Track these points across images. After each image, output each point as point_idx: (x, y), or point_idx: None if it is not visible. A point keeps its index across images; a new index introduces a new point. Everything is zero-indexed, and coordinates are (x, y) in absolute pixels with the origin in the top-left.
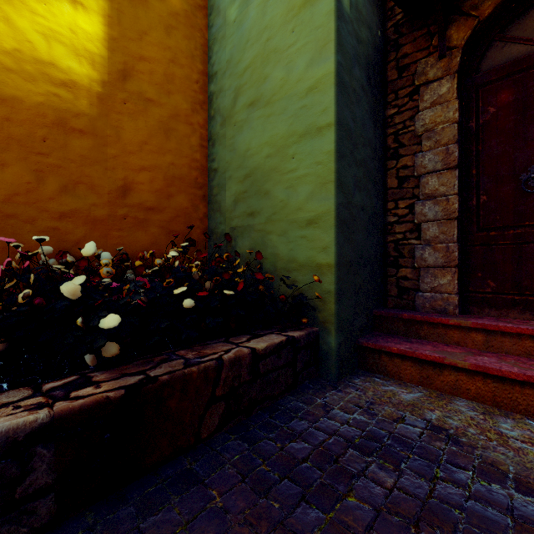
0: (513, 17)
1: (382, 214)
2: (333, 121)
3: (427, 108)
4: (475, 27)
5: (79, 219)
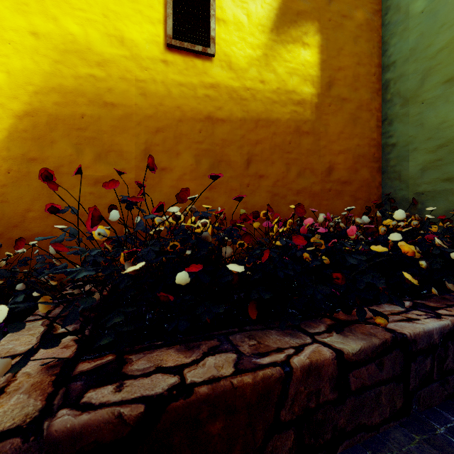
0: None
1: None
2: None
3: None
4: None
5: (306, 193)
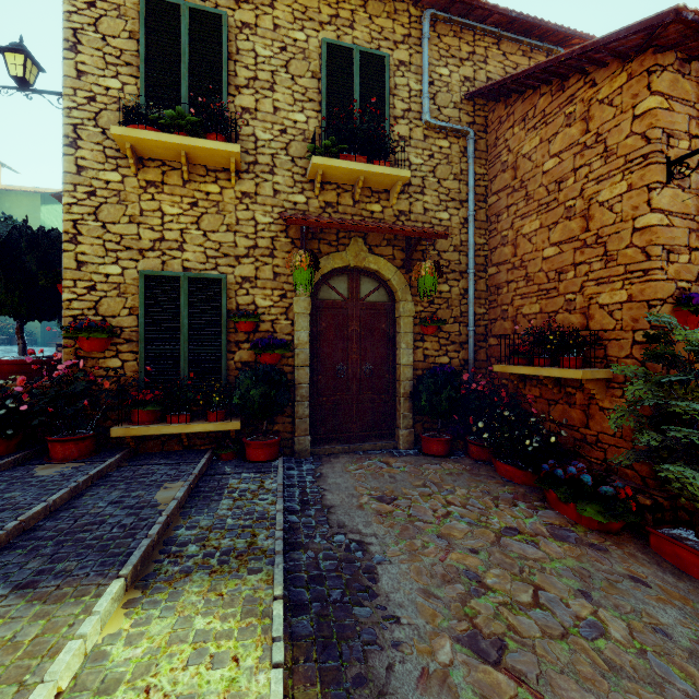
0: None
1: None
2: None
3: None
4: None
5: None
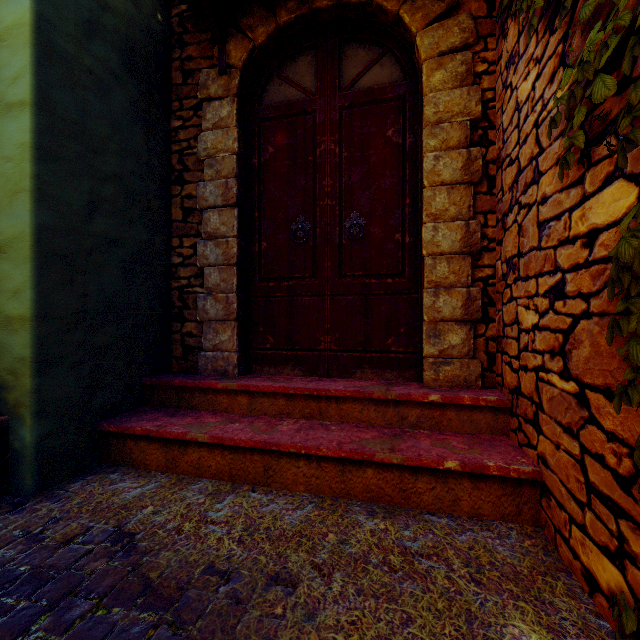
0: (288, 57)
1: (168, 253)
2: (28, 99)
3: (210, 129)
4: (251, 51)
5: None
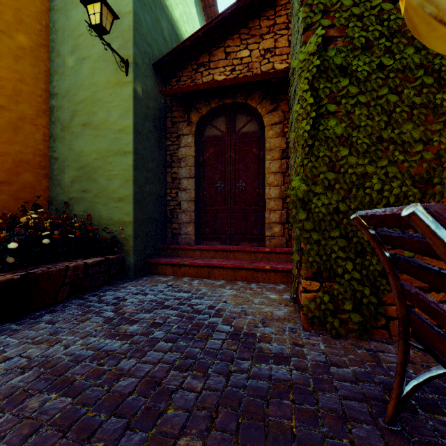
0: (214, 118)
1: (165, 195)
2: (132, 150)
3: (183, 146)
4: (200, 117)
5: None
